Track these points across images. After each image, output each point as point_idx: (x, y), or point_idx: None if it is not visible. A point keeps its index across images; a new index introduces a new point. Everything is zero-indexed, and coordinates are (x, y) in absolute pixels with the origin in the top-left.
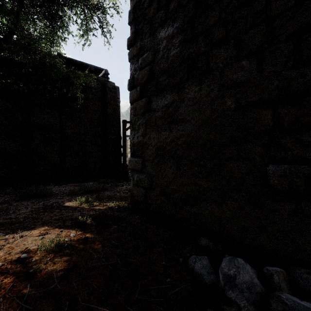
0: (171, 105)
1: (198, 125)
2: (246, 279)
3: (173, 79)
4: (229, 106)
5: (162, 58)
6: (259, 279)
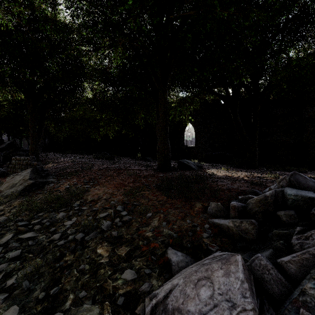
0: None
1: None
2: None
3: None
4: None
5: None
6: None
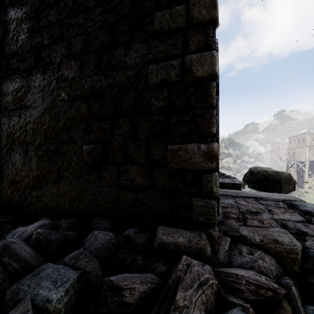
0: (21, 90)
1: (42, 112)
2: (32, 229)
3: (23, 64)
4: (63, 97)
5: (12, 39)
6: (53, 229)
